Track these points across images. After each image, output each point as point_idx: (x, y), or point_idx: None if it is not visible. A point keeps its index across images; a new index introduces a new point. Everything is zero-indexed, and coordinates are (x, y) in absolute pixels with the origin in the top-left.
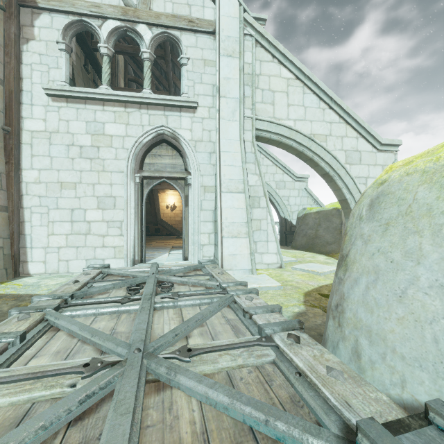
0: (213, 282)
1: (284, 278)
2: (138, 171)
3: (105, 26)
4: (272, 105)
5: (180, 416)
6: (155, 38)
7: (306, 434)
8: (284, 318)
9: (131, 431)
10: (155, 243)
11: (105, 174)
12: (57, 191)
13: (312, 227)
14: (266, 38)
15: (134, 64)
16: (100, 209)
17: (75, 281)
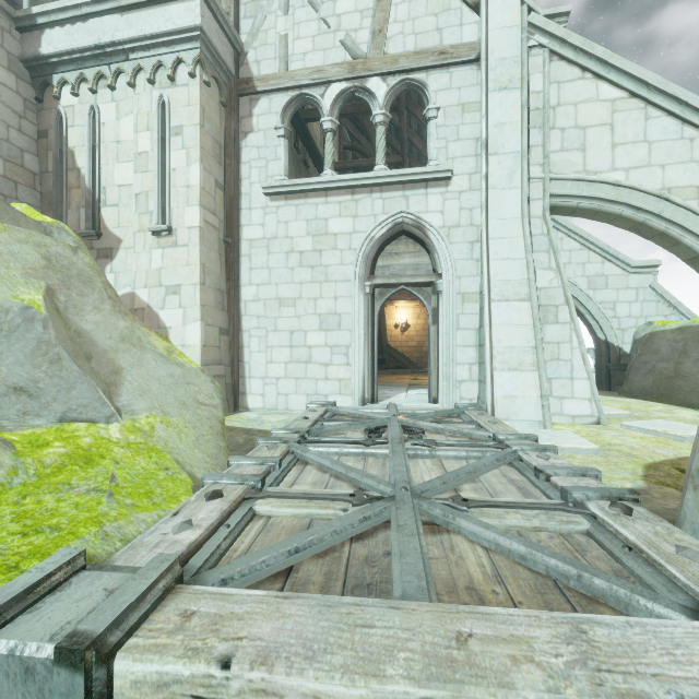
0: (482, 432)
1: (605, 440)
2: (368, 277)
3: (329, 93)
4: (580, 152)
5: (464, 557)
6: (390, 92)
7: (635, 596)
8: (605, 485)
9: (421, 550)
10: (383, 378)
11: (328, 285)
12: (276, 310)
13: (667, 357)
14: (568, 43)
15: (351, 124)
16: (322, 331)
17: (304, 417)
